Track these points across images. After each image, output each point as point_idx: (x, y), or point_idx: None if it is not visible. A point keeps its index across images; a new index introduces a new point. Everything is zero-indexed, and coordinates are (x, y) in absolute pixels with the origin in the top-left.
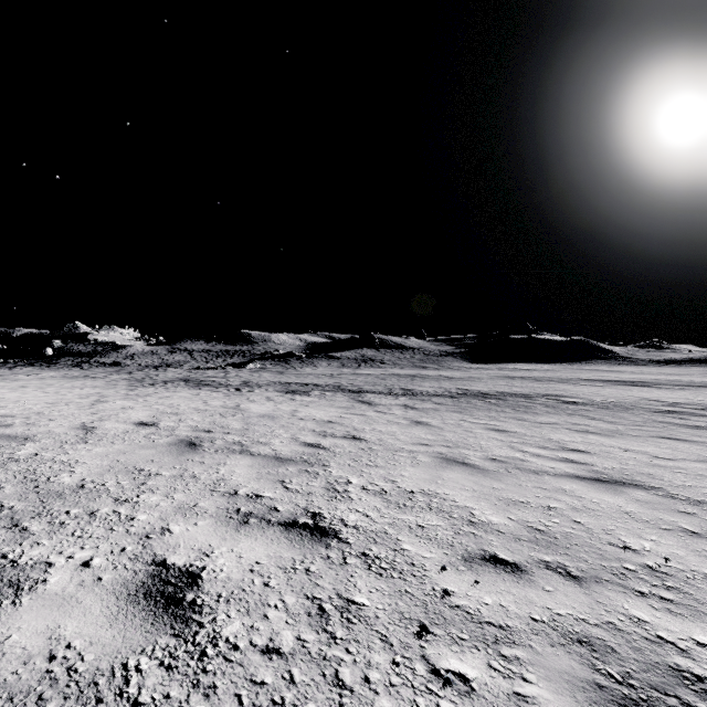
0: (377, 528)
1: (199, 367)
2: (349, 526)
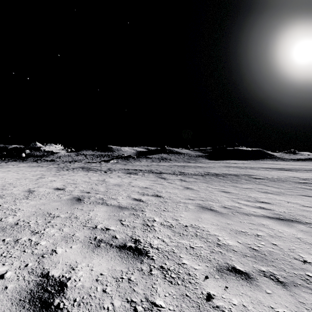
0: (168, 249)
1: (89, 162)
2: (154, 248)
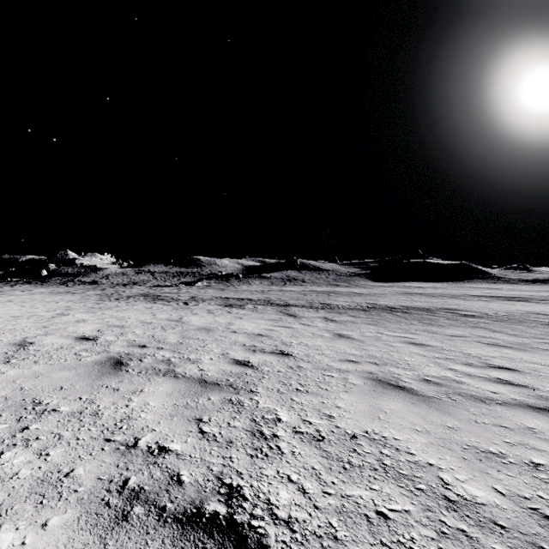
0: (320, 525)
1: (158, 285)
2: (279, 520)
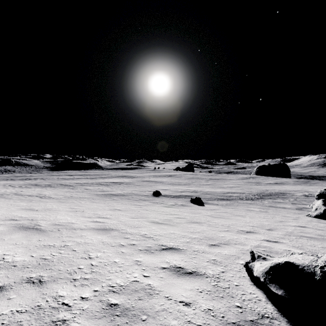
0: None
1: None
2: None
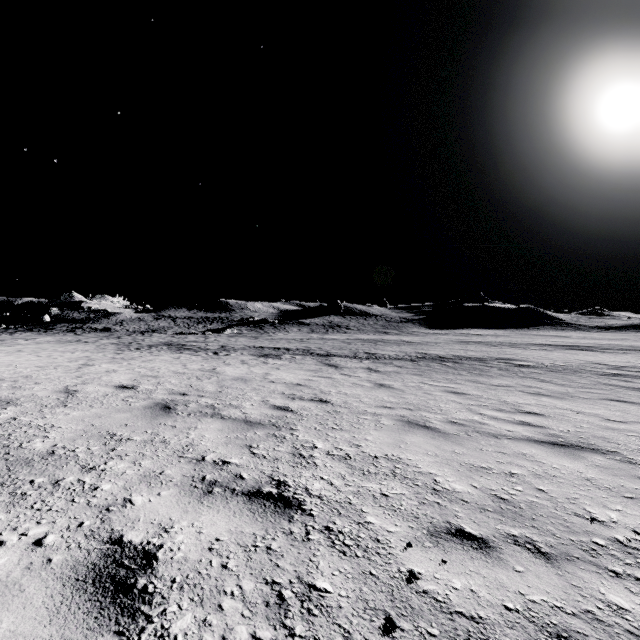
0: (341, 498)
1: (181, 332)
2: (313, 495)
